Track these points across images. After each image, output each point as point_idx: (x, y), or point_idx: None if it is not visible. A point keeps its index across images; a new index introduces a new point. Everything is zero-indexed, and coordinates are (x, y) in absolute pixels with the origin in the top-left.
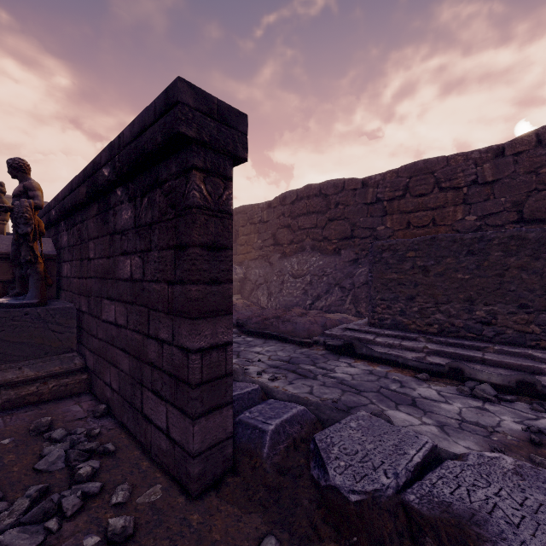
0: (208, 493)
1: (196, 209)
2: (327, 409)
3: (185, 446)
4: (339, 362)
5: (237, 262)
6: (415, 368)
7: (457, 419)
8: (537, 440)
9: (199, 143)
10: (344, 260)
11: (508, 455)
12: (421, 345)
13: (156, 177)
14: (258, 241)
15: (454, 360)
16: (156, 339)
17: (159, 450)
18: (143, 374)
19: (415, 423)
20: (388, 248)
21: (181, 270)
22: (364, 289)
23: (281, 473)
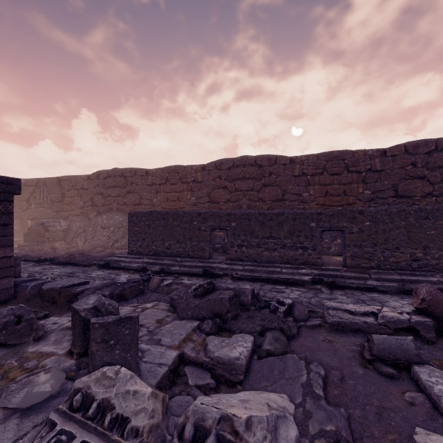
0: (2, 304)
1: None
2: None
3: None
4: (99, 271)
5: (63, 217)
6: (132, 269)
7: None
8: None
9: None
10: None
11: None
12: (142, 260)
13: None
14: (81, 202)
15: (151, 265)
16: None
17: None
18: None
19: None
20: (135, 215)
21: None
22: None
23: (34, 296)
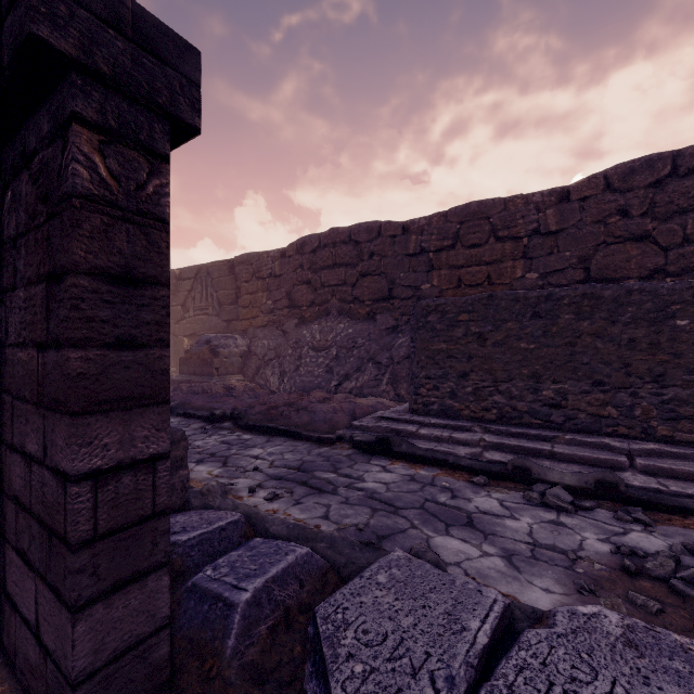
0: None
1: (81, 200)
2: (345, 545)
3: (61, 663)
4: (371, 465)
5: (239, 330)
6: (470, 468)
7: (528, 542)
8: (633, 568)
9: (86, 72)
10: (380, 328)
11: (600, 596)
12: (476, 436)
13: (22, 148)
14: (268, 302)
15: (517, 455)
16: (22, 454)
17: (26, 664)
18: (5, 519)
19: (474, 555)
20: (435, 309)
21: (55, 321)
22: (405, 365)
23: (259, 679)
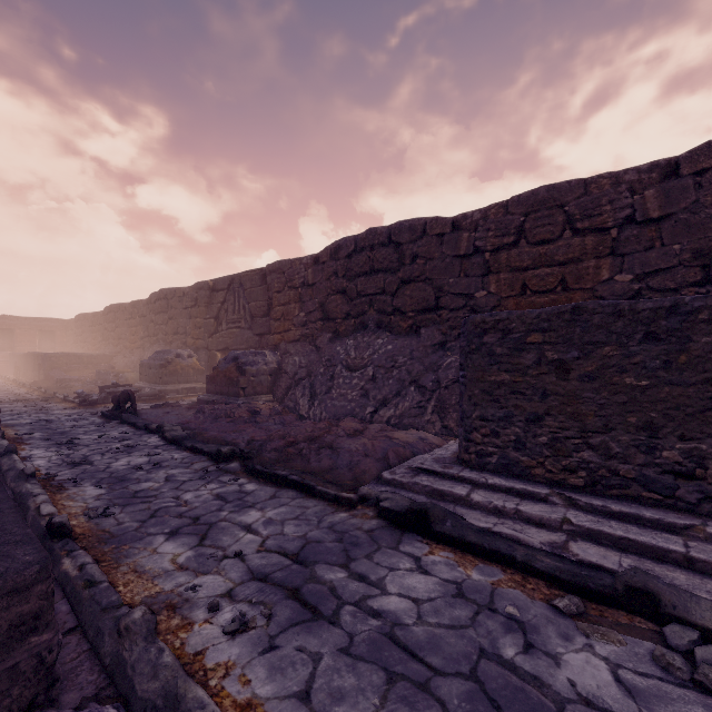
0: None
1: None
2: None
3: None
4: (399, 554)
5: (270, 345)
6: (551, 576)
7: None
8: None
9: None
10: (424, 344)
11: None
12: (556, 513)
13: None
14: (301, 314)
15: (626, 555)
16: None
17: None
18: None
19: None
20: (494, 327)
21: None
22: (455, 390)
23: None
